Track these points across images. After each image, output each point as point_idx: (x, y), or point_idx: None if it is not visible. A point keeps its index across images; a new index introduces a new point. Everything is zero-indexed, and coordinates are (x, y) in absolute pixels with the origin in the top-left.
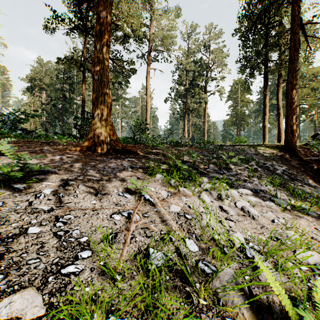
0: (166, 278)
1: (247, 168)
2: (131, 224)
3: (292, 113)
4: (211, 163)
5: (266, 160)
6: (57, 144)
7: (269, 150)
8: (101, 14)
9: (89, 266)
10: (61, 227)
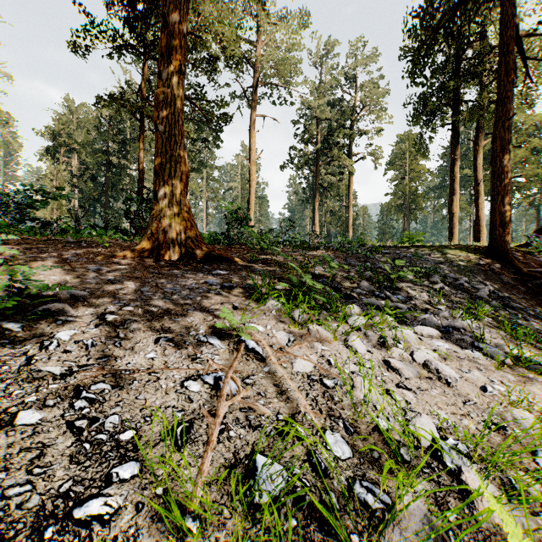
0: (291, 523)
1: (426, 287)
2: (220, 401)
3: (502, 190)
4: (363, 279)
5: (459, 273)
6: (94, 245)
7: (463, 255)
8: (170, 18)
9: (133, 499)
10: (83, 409)
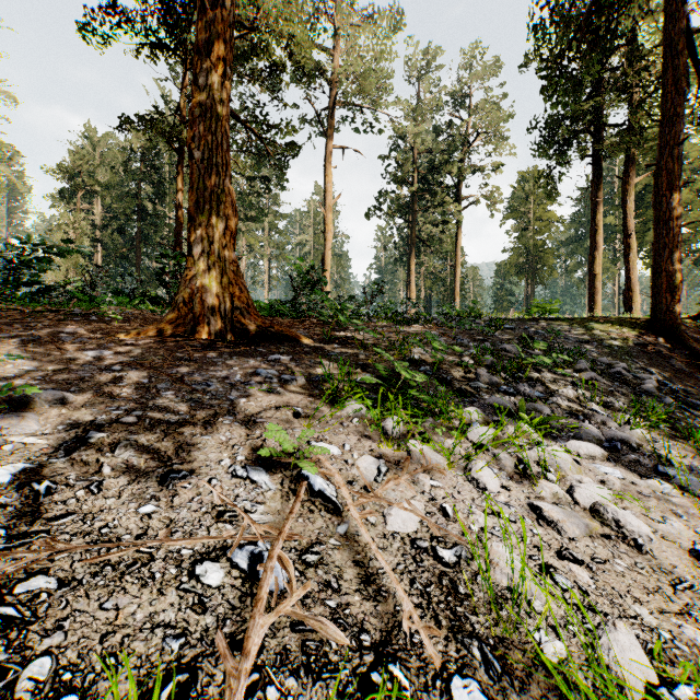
0: None
1: (570, 377)
2: (253, 616)
3: (670, 242)
4: (481, 366)
5: (612, 357)
6: (108, 318)
7: (616, 331)
8: None
9: None
10: None
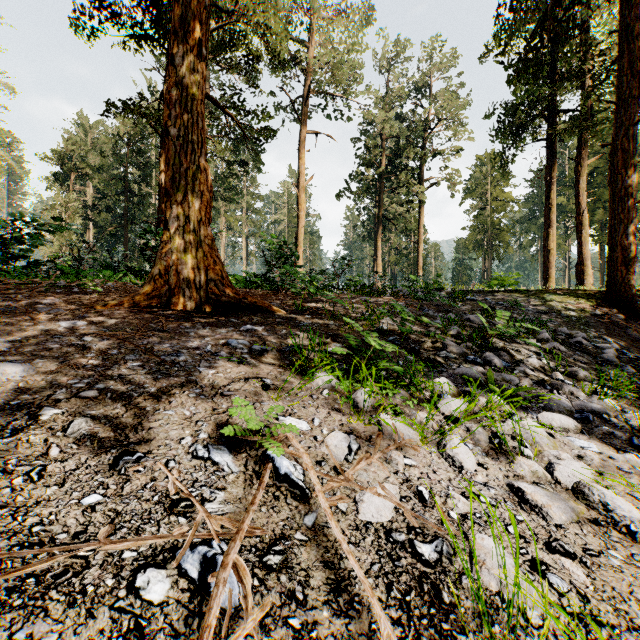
0: None
1: (533, 346)
2: None
3: (625, 218)
4: (447, 336)
5: (571, 327)
6: (89, 290)
7: (573, 302)
8: None
9: None
10: None
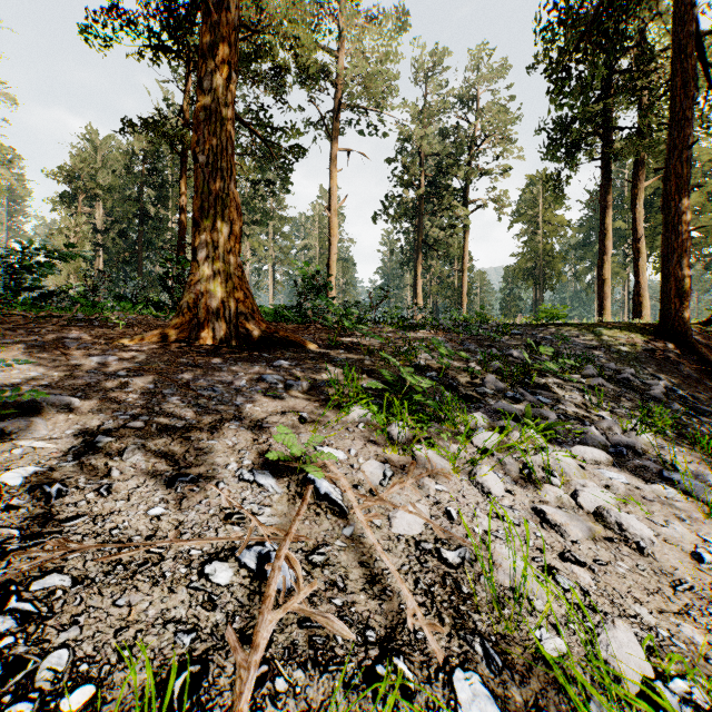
0: None
1: (577, 383)
2: (262, 612)
3: (679, 247)
4: (487, 372)
5: (620, 363)
6: (111, 323)
7: (624, 336)
8: (216, 3)
9: None
10: (3, 639)
